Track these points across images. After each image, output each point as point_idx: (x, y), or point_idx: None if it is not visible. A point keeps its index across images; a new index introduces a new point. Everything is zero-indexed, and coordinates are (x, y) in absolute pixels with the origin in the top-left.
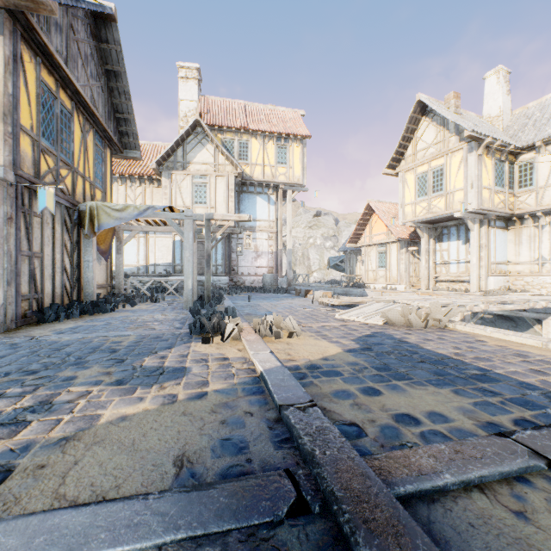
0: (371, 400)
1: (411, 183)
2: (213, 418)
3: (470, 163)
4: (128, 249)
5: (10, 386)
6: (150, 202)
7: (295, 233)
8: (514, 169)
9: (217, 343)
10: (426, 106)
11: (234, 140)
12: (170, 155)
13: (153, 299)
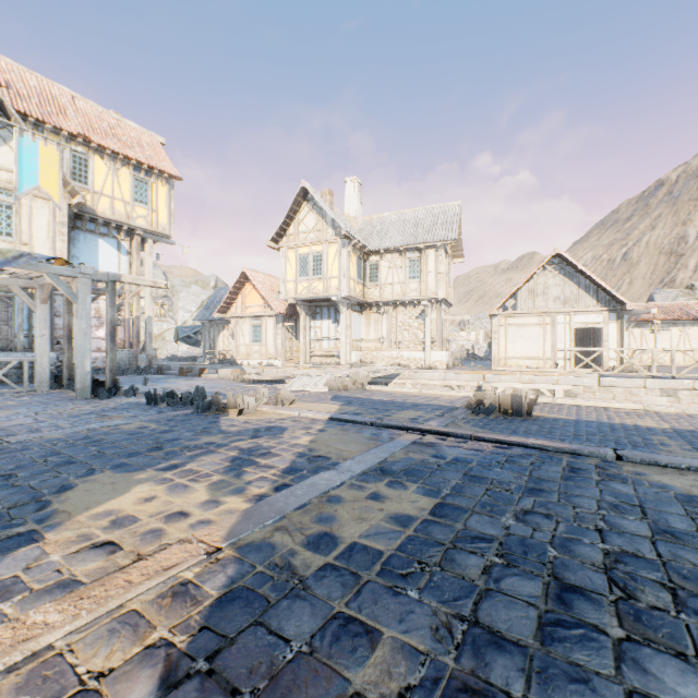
0: (394, 417)
1: (294, 262)
2: (351, 432)
3: (343, 256)
4: None
5: (182, 453)
6: None
7: None
8: (367, 266)
9: (247, 414)
10: (308, 193)
11: (64, 149)
12: None
13: None
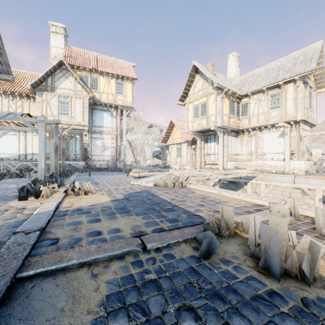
0: (87, 225)
1: (191, 110)
2: None
3: (218, 101)
4: (11, 142)
5: None
6: (28, 112)
7: (137, 137)
8: (239, 106)
9: (31, 200)
10: (198, 68)
11: (88, 76)
12: (42, 81)
13: (21, 175)
